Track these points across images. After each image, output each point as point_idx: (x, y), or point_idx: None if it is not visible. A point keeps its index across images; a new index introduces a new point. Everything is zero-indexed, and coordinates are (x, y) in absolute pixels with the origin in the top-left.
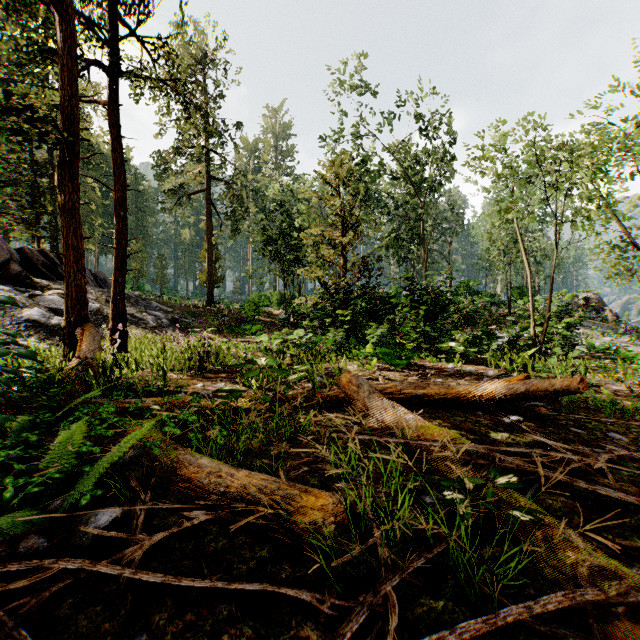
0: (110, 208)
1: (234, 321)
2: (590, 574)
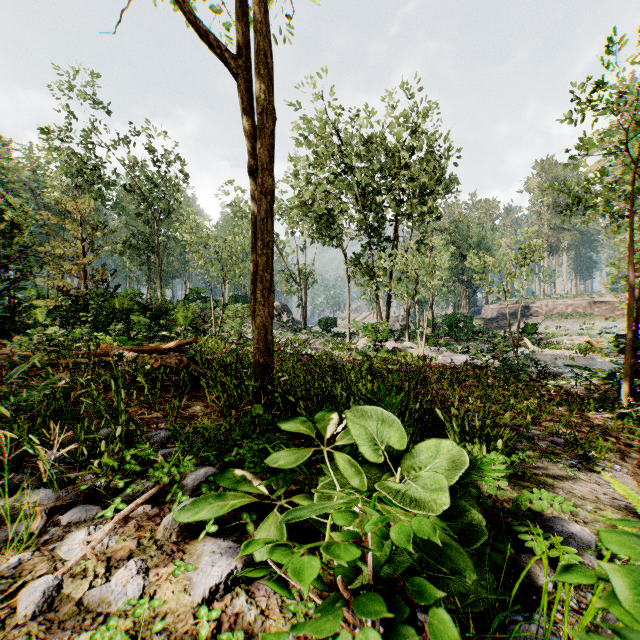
0: None
1: None
2: None
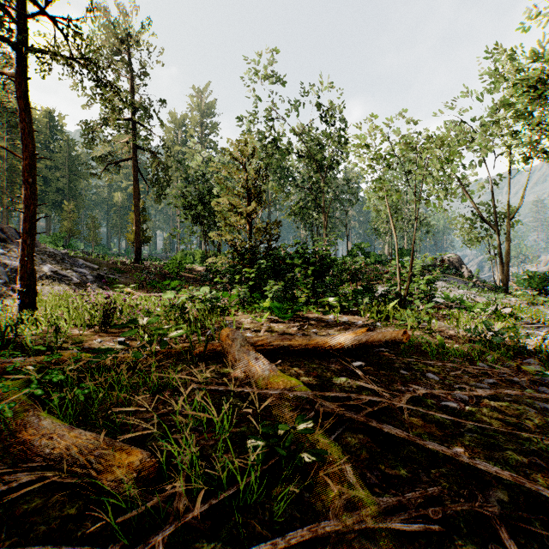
0: (42, 171)
1: (159, 277)
2: (352, 503)
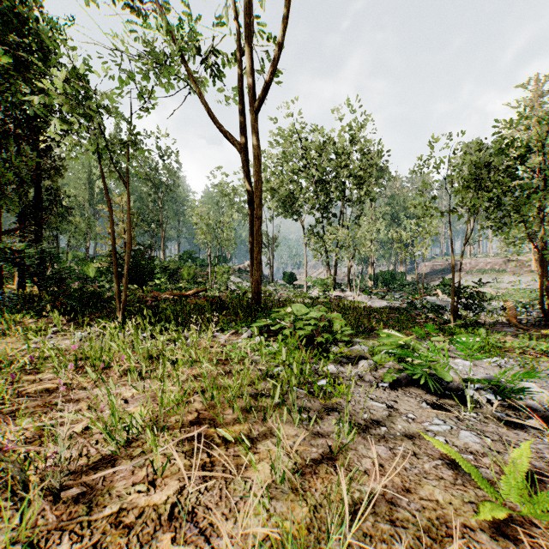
0: None
1: None
2: None
